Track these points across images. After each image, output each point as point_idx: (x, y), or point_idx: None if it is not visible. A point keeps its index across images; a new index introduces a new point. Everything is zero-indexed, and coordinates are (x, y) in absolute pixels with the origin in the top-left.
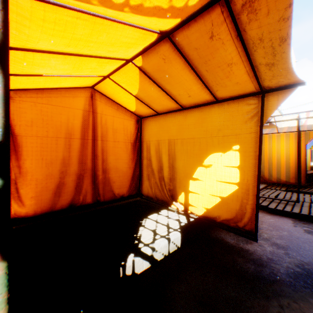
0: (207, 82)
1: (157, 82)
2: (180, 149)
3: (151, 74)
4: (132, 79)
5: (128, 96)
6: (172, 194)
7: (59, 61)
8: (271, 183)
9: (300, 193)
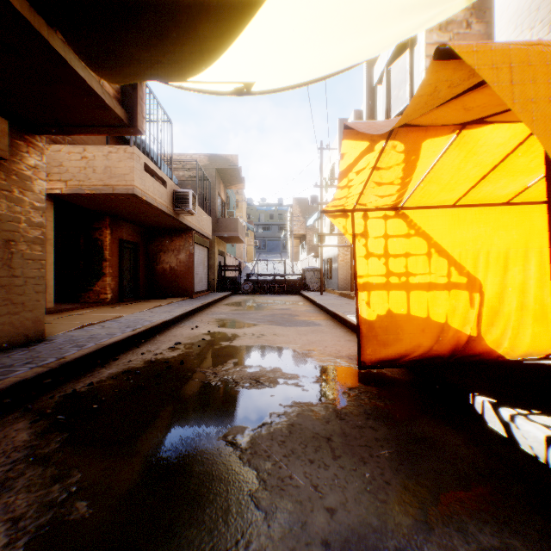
0: None
1: None
2: None
3: None
4: None
5: None
6: None
7: (489, 185)
8: None
9: None
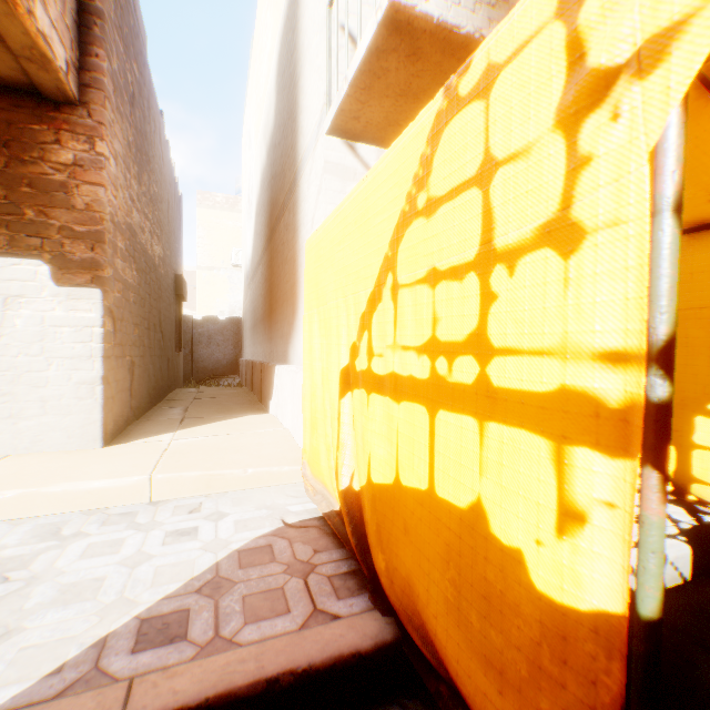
0: None
1: None
2: None
3: None
4: None
5: None
6: None
7: None
8: None
9: None
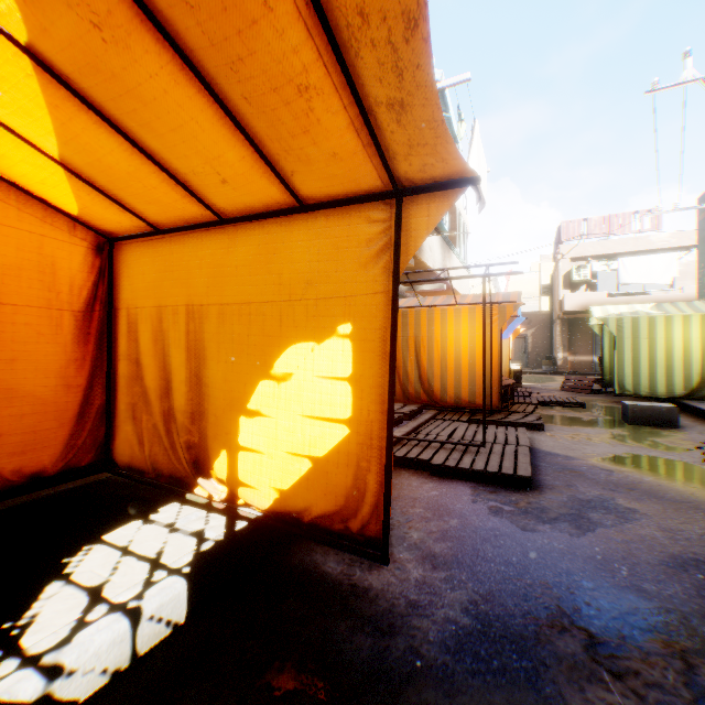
0: (262, 144)
1: (115, 120)
2: (217, 332)
3: (81, 84)
4: (18, 92)
5: (36, 158)
6: (197, 458)
7: None
8: (446, 406)
9: (492, 424)
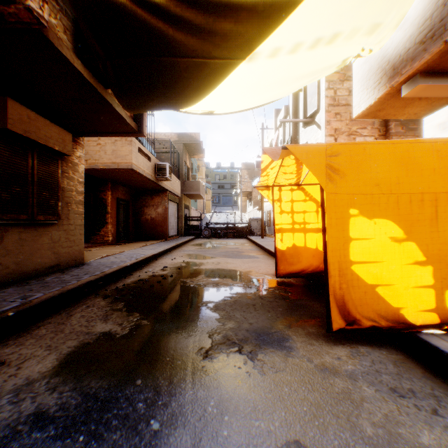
0: None
1: None
2: None
3: None
4: None
5: None
6: None
7: None
8: None
9: None
